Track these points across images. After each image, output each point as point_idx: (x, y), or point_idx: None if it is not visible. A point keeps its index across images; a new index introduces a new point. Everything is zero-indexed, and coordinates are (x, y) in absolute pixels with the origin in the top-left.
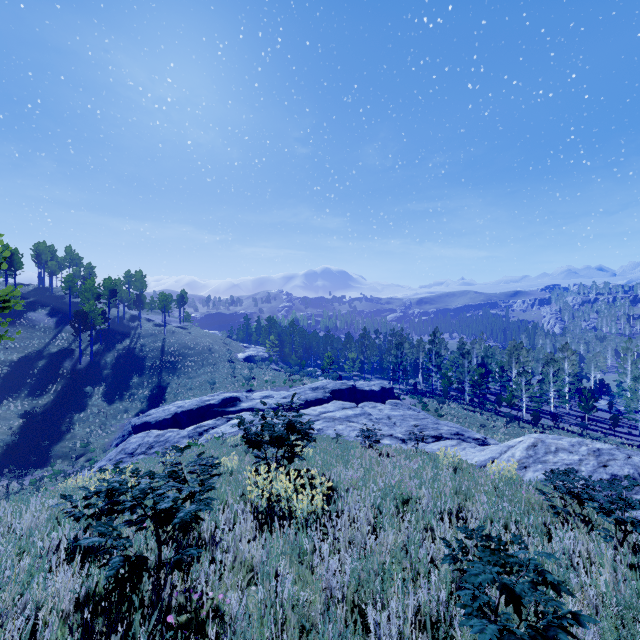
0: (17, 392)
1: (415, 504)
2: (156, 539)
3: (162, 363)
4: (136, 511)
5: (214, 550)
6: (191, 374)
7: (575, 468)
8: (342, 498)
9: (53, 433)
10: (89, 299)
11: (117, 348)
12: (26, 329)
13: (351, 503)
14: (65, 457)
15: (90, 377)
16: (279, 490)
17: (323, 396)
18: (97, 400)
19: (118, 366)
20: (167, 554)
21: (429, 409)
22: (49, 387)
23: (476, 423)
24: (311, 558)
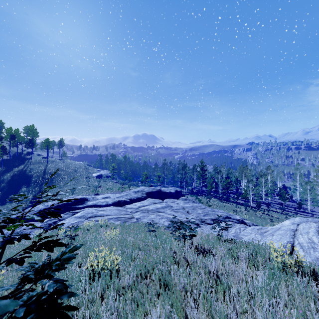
0: None
1: None
2: None
3: (43, 179)
4: None
5: None
6: (61, 185)
7: None
8: None
9: None
10: None
11: (14, 170)
12: None
13: None
14: None
15: None
16: None
17: (141, 196)
18: None
19: (12, 181)
20: None
21: (203, 202)
22: None
23: (229, 209)
24: None
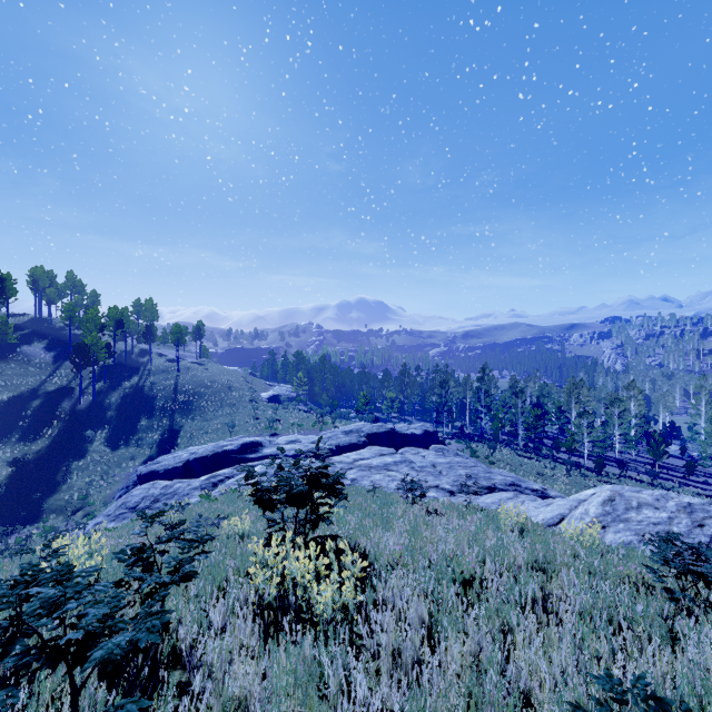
0: (7, 436)
1: (479, 585)
2: (69, 684)
3: (175, 403)
4: (12, 650)
5: (192, 672)
6: (208, 416)
7: (665, 528)
8: (382, 581)
9: (47, 484)
10: (92, 331)
11: (123, 386)
12: (19, 365)
13: (395, 588)
14: (60, 511)
15: (92, 419)
16: (294, 573)
17: (358, 441)
18: (99, 445)
19: (124, 407)
20: (102, 696)
21: (478, 455)
22: (44, 431)
23: (532, 471)
24: (335, 702)
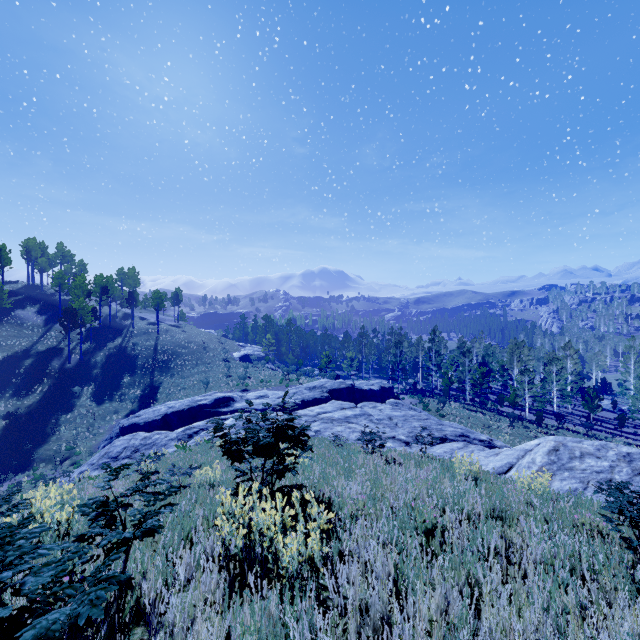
0: (1, 392)
1: (440, 533)
2: None
3: (155, 362)
4: None
5: (154, 630)
6: (184, 373)
7: (608, 476)
8: (347, 531)
9: (37, 435)
10: (79, 296)
11: (108, 347)
12: (13, 327)
13: (359, 539)
14: (49, 460)
15: (79, 377)
16: (260, 525)
17: (321, 396)
18: (85, 400)
19: (109, 365)
20: None
21: (430, 409)
22: (35, 387)
23: (479, 423)
24: None
